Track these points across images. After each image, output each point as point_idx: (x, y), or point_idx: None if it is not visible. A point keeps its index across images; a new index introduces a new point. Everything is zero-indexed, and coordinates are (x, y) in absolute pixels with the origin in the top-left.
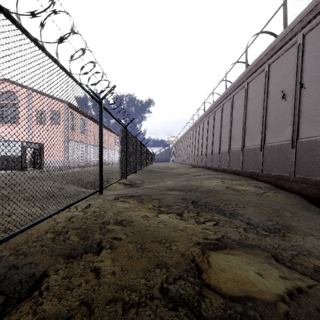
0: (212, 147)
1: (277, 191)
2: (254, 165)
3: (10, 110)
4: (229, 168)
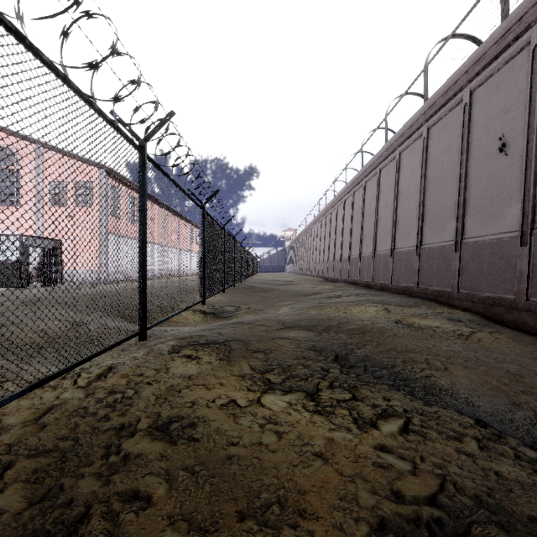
0: (361, 246)
1: (496, 329)
2: (441, 279)
3: (5, 181)
4: (392, 283)
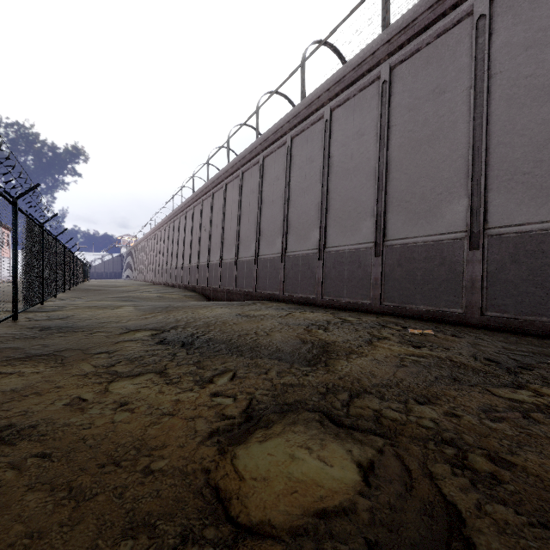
0: (172, 261)
1: (194, 296)
2: (194, 280)
3: None
4: (182, 283)
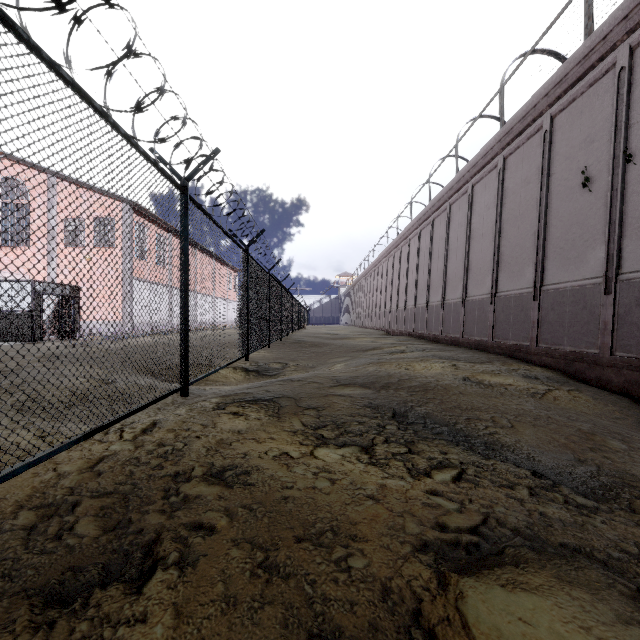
0: (428, 294)
1: (576, 387)
2: (519, 331)
3: (12, 218)
4: (464, 336)
